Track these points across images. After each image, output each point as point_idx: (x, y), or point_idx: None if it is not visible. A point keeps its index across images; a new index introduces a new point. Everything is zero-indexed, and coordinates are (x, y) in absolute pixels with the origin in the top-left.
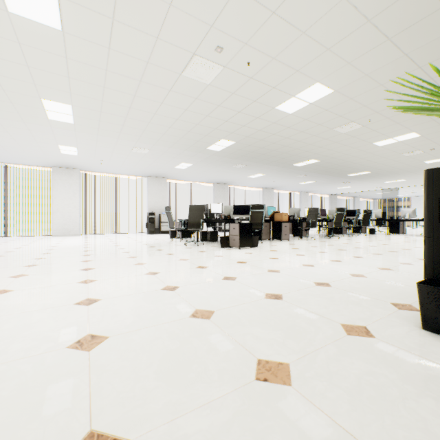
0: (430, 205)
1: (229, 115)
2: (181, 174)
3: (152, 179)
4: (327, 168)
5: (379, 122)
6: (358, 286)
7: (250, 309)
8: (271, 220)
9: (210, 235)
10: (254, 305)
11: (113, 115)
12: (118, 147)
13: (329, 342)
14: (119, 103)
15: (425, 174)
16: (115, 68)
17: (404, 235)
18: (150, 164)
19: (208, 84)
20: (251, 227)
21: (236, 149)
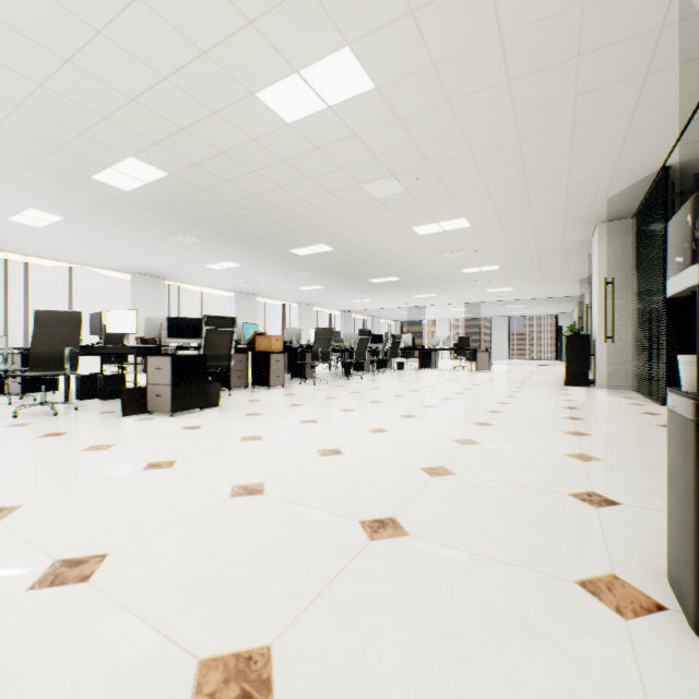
0: None
1: (137, 79)
2: (37, 242)
3: None
4: (344, 265)
5: (430, 187)
6: (462, 514)
7: None
8: (250, 349)
9: (105, 384)
10: None
11: None
12: None
13: None
14: None
15: None
16: None
17: (438, 370)
18: None
19: None
20: (204, 364)
21: (173, 194)
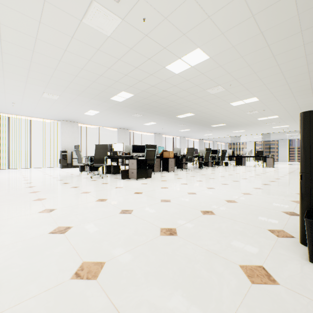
0: (308, 144)
1: (128, 69)
2: (90, 120)
3: (65, 123)
4: (199, 120)
5: (236, 87)
6: (235, 212)
7: (146, 254)
8: (161, 156)
9: (113, 169)
10: (149, 247)
11: (16, 57)
12: (28, 91)
13: (239, 301)
14: (21, 44)
15: (302, 116)
16: (7, 1)
17: (245, 166)
18: (62, 110)
19: (108, 36)
20: (146, 162)
21: (135, 101)
